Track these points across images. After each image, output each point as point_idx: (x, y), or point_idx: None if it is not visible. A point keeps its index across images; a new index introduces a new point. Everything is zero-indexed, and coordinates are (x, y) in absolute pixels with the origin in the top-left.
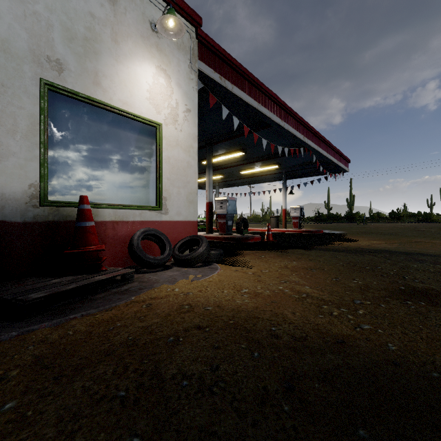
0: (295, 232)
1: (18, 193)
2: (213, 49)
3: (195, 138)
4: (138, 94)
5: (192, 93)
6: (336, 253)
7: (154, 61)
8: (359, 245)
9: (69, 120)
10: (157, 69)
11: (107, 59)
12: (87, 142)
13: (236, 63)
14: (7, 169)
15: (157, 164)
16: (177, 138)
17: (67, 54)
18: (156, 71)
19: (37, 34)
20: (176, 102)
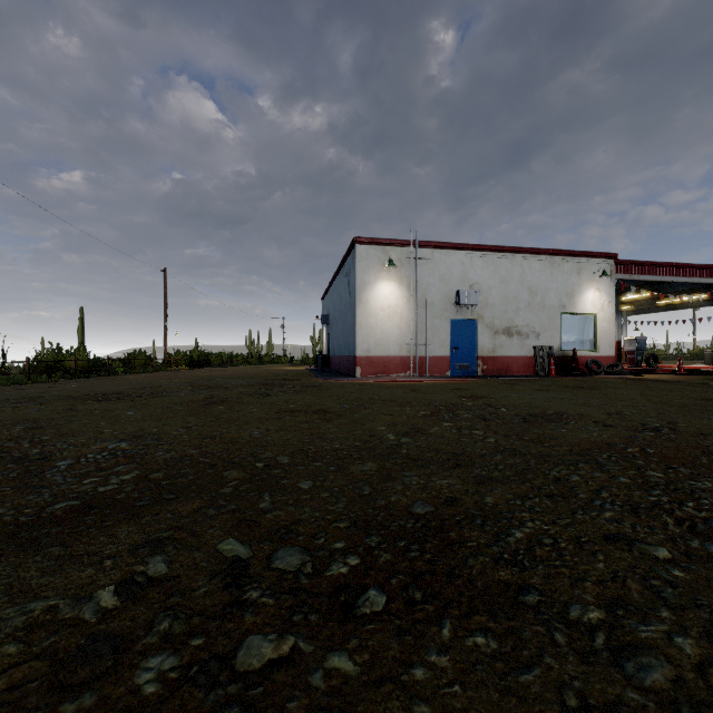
0: None
1: (555, 348)
2: (624, 264)
3: (613, 315)
4: (587, 304)
5: (612, 293)
6: None
7: (593, 288)
8: None
9: (566, 322)
10: (595, 290)
11: (577, 296)
12: (570, 328)
13: (640, 262)
14: (553, 341)
15: (594, 331)
16: (604, 317)
17: (566, 301)
18: (594, 291)
19: (559, 299)
20: (603, 301)
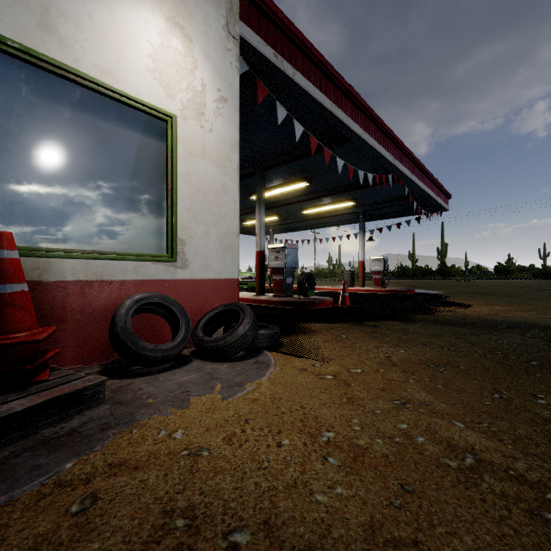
0: (377, 292)
1: None
2: (263, 6)
3: (234, 146)
4: (133, 59)
5: (230, 72)
6: (458, 330)
7: (161, 8)
8: (481, 314)
9: None
10: (168, 23)
11: None
12: (28, 136)
13: (299, 35)
14: None
15: (168, 183)
16: (204, 143)
17: None
18: (165, 25)
19: None
20: (201, 83)
